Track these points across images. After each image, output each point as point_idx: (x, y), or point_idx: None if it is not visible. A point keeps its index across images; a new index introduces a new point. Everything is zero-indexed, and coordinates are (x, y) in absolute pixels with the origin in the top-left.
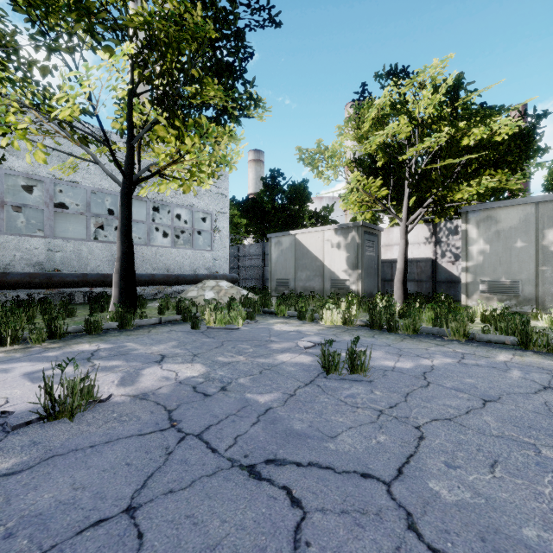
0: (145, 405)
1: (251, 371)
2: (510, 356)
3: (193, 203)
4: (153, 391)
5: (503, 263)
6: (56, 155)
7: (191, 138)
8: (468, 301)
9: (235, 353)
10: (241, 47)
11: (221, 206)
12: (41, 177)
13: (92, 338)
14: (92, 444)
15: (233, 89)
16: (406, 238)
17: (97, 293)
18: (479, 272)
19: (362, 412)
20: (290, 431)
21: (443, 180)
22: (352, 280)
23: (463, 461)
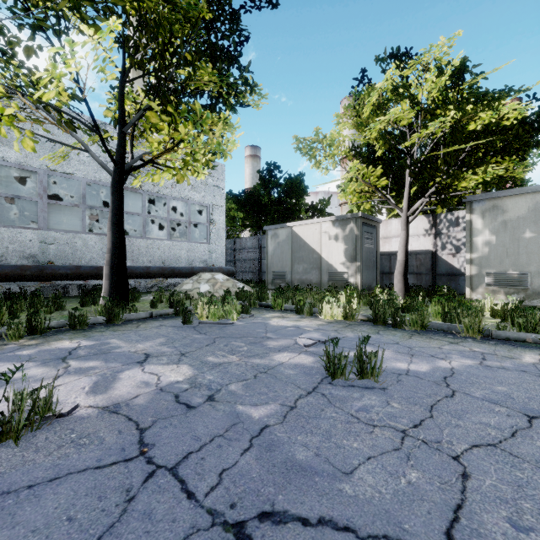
0: (114, 421)
1: (245, 374)
2: (537, 357)
3: (189, 195)
4: (127, 402)
5: (510, 254)
6: (50, 147)
7: (184, 125)
8: (473, 295)
9: (227, 352)
10: (236, 30)
11: (217, 199)
12: (34, 168)
13: (76, 333)
14: (32, 483)
15: (228, 73)
16: (407, 229)
17: (91, 286)
18: (484, 264)
19: (381, 433)
20: (292, 463)
21: (447, 168)
22: (350, 273)
23: (534, 519)
